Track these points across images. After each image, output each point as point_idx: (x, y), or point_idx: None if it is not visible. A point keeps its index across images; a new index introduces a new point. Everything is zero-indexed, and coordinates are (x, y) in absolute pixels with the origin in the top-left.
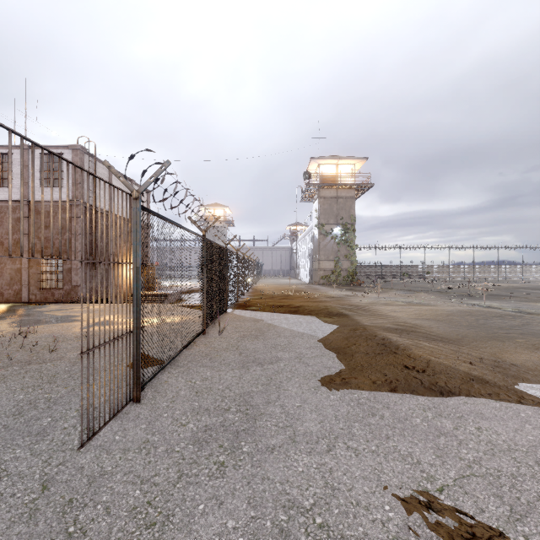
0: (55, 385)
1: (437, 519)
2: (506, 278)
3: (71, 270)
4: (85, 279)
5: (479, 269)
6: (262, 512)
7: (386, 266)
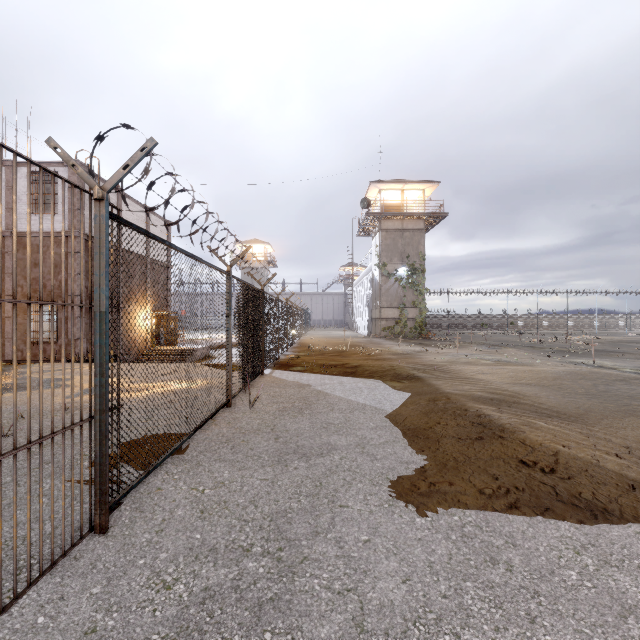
0: None
1: None
2: (606, 330)
3: (67, 319)
4: (86, 331)
5: (573, 319)
6: None
7: (460, 315)
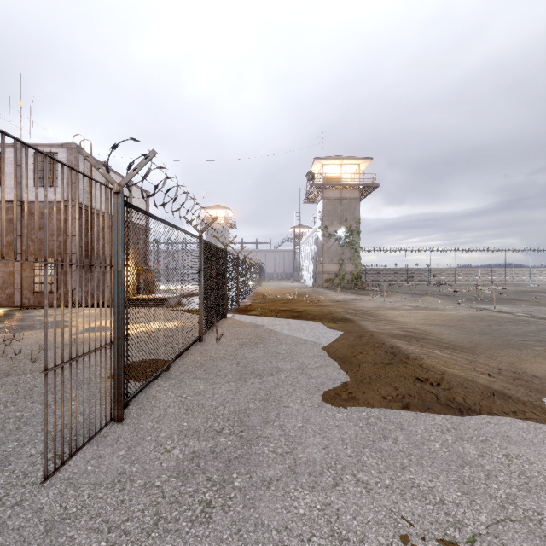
0: (30, 400)
1: None
2: (513, 282)
3: (65, 273)
4: (80, 283)
5: (486, 272)
6: None
7: (390, 269)
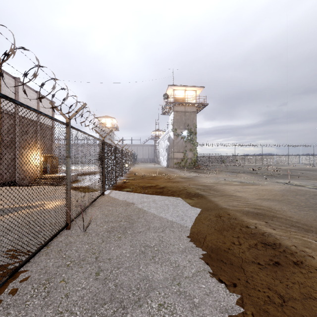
0: None
1: None
2: (278, 163)
3: None
4: None
5: (264, 158)
6: None
7: (211, 156)
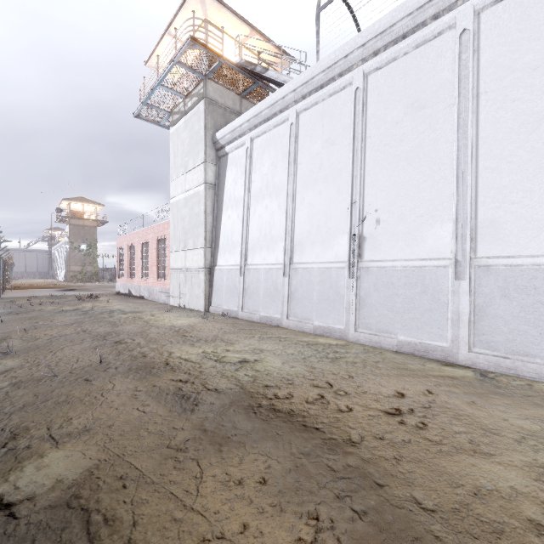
0: None
1: (55, 294)
2: None
3: None
4: None
5: None
6: (34, 294)
7: None
